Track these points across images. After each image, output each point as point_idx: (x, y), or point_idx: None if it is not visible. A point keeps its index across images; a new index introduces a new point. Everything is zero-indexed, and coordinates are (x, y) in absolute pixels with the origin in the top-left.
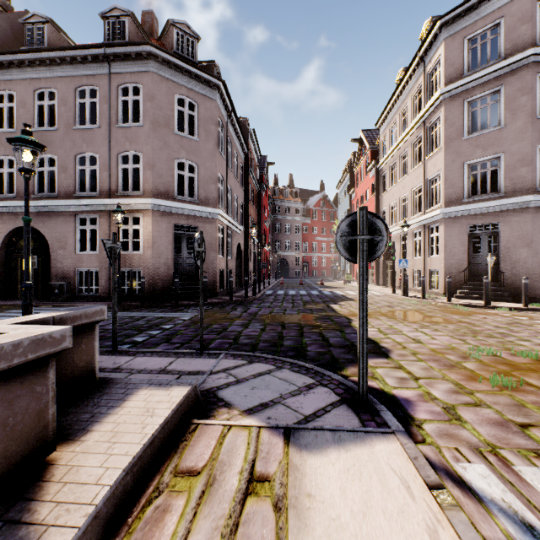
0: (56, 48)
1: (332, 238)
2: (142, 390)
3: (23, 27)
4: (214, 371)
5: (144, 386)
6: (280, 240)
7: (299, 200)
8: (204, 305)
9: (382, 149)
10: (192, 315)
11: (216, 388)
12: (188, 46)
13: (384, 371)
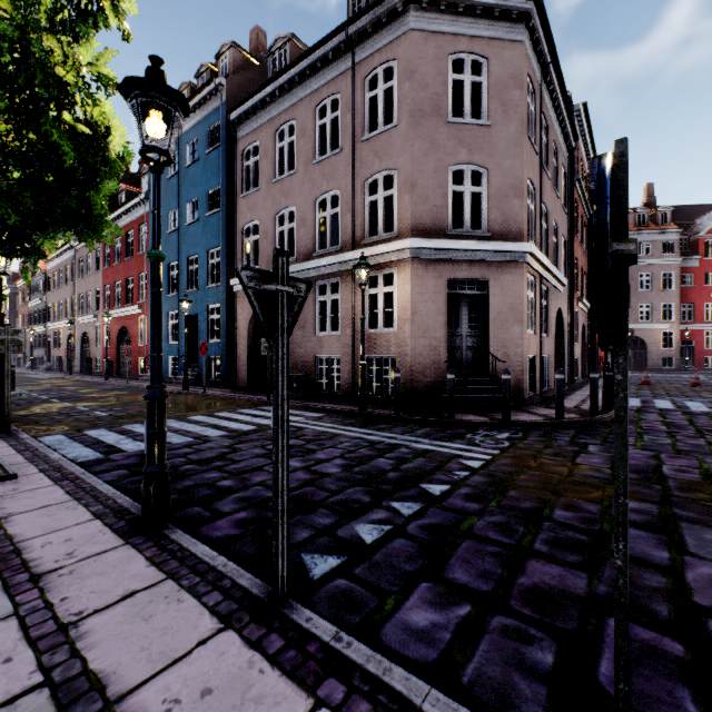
0: (293, 62)
1: None
2: None
3: None
4: None
5: None
6: None
7: (672, 226)
8: (504, 427)
9: None
10: (486, 454)
11: None
12: None
13: None
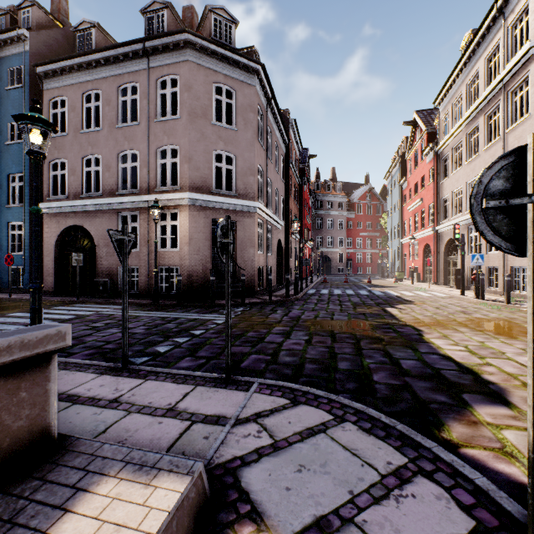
0: (100, 49)
1: (379, 233)
2: (106, 479)
3: None
4: (241, 418)
5: (115, 466)
6: (322, 235)
7: (343, 194)
8: (241, 306)
9: (442, 129)
10: None
11: (239, 461)
12: (226, 32)
13: (518, 438)
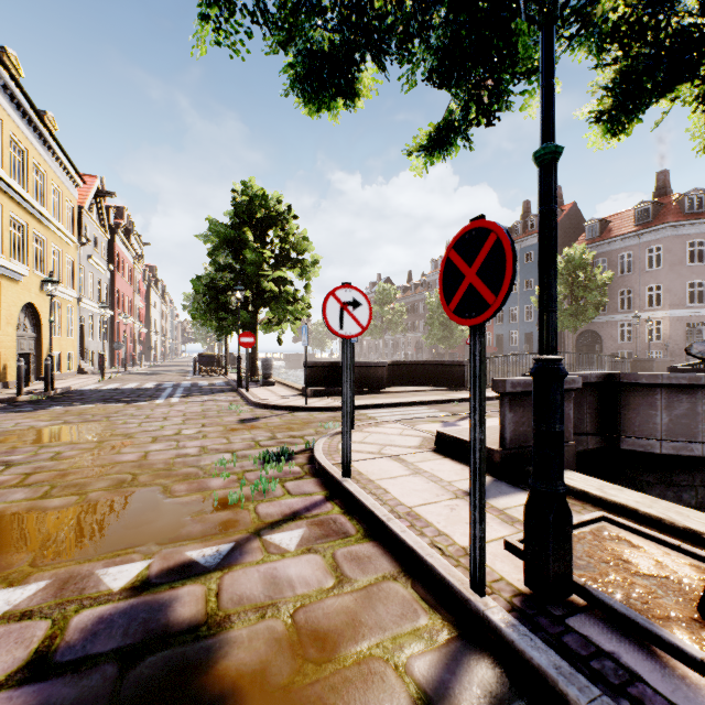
0: (607, 239)
1: None
2: None
3: (572, 213)
4: None
5: None
6: None
7: None
8: None
9: None
10: None
11: None
12: (697, 202)
13: None
